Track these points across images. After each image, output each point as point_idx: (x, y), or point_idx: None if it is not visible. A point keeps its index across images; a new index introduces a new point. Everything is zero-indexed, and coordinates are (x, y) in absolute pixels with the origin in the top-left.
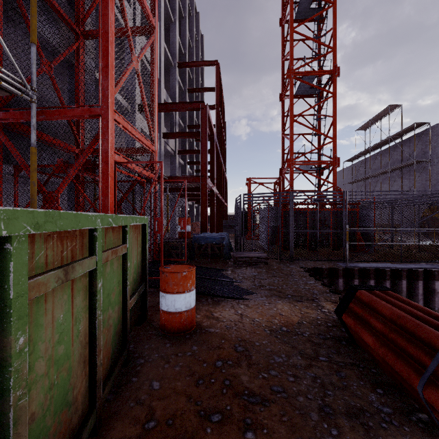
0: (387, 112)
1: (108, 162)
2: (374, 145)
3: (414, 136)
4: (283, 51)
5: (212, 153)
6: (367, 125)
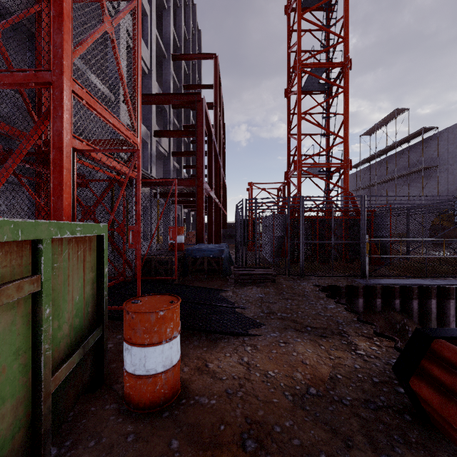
0: (394, 116)
1: (62, 149)
2: (380, 151)
3: (422, 141)
4: (289, 42)
5: (209, 154)
6: (372, 130)
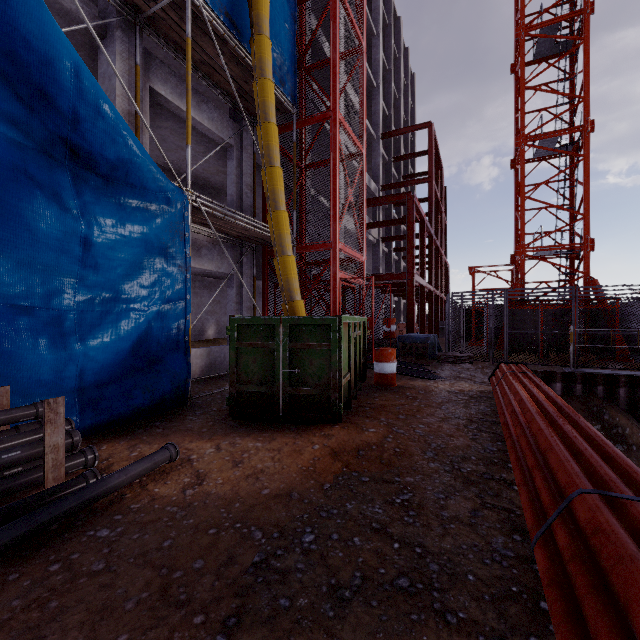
0: None
1: (337, 280)
2: None
3: None
4: (516, 104)
5: (422, 241)
6: None
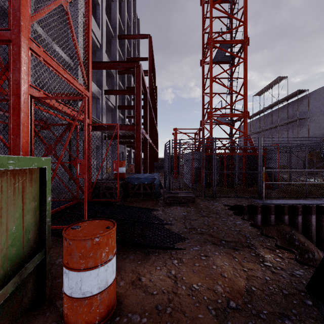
0: (277, 82)
1: (20, 95)
2: (267, 107)
3: (297, 99)
4: (203, 25)
5: (145, 107)
6: (261, 92)
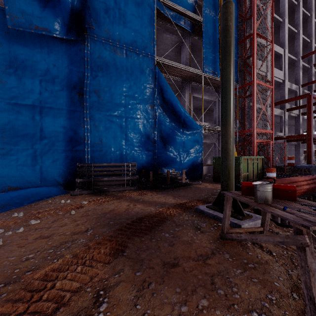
0: None
1: (254, 143)
2: None
3: None
4: None
5: None
6: None
